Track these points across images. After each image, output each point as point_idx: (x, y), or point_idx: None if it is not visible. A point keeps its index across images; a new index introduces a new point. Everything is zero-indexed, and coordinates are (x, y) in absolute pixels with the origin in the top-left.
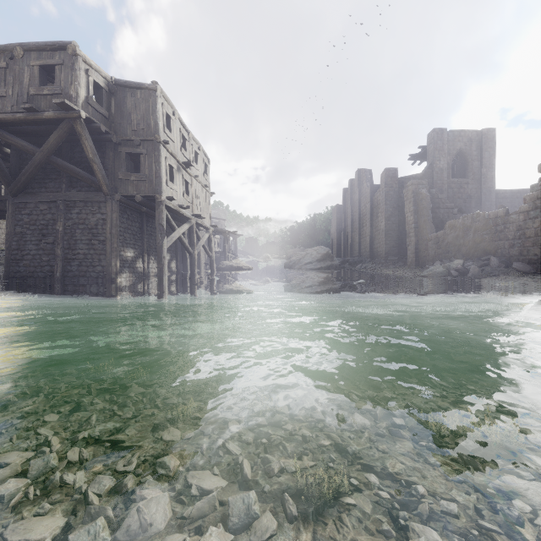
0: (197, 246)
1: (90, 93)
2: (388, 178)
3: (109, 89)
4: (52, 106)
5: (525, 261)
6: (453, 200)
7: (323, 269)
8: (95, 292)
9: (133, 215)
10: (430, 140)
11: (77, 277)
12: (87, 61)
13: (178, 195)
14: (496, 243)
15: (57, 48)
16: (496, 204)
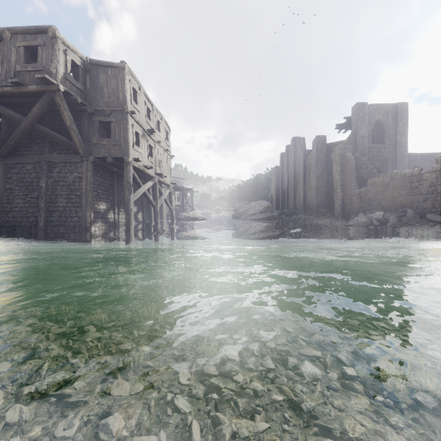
0: (159, 200)
1: (68, 70)
2: (318, 144)
3: (84, 67)
4: (35, 81)
5: (437, 213)
6: (373, 162)
7: (264, 219)
8: (73, 238)
9: (106, 174)
10: (354, 112)
11: (57, 226)
12: (65, 43)
13: (143, 157)
14: (412, 198)
15: (39, 31)
16: (409, 165)
